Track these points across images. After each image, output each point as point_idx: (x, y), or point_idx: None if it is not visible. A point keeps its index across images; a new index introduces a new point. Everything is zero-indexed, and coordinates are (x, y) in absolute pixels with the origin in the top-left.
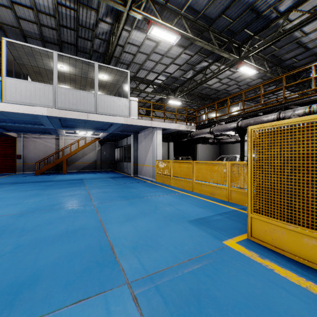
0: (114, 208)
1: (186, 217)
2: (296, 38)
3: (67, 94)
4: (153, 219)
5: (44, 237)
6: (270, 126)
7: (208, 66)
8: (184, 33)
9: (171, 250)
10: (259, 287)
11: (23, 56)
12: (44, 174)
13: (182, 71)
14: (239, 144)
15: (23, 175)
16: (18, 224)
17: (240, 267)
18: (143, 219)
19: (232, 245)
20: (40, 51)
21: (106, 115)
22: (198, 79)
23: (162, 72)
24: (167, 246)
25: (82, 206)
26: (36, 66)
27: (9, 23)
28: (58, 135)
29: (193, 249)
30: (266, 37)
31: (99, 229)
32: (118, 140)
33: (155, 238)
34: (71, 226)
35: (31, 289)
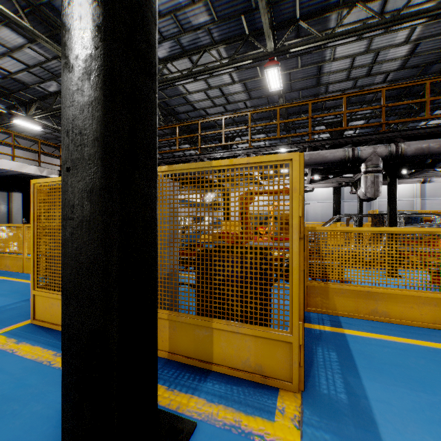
0: None
1: None
2: (182, 93)
3: None
4: None
5: None
6: (49, 182)
7: None
8: (9, 14)
9: None
10: None
11: None
12: None
13: (35, 76)
14: None
15: None
16: None
17: None
18: None
19: None
20: None
21: None
22: None
23: None
24: None
25: None
26: None
27: None
28: None
29: None
30: None
31: None
32: None
33: None
34: None
35: None
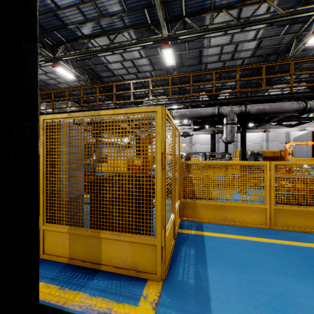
0: None
1: None
2: (104, 62)
3: None
4: None
5: None
6: None
7: None
8: None
9: None
10: None
11: None
12: None
13: None
14: None
15: None
16: None
17: None
18: None
19: None
20: None
21: None
22: None
23: None
24: None
25: None
26: None
27: None
28: None
29: None
30: (79, 49)
31: None
32: None
33: None
34: None
35: None
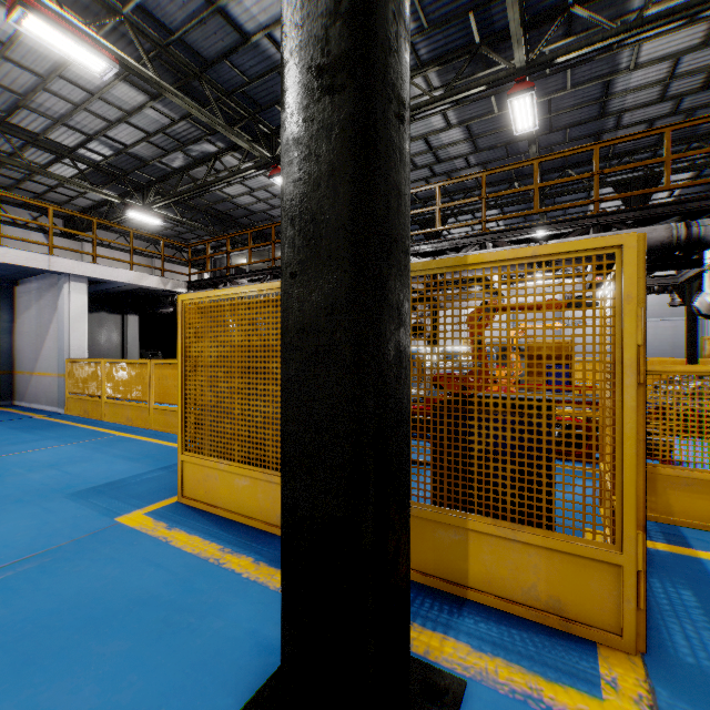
0: None
1: (75, 486)
2: None
3: None
4: None
5: None
6: (203, 297)
7: (218, 154)
8: (131, 62)
9: None
10: (112, 576)
11: None
12: None
13: (155, 148)
14: None
15: None
16: None
17: (107, 554)
18: None
19: (130, 521)
20: None
21: None
22: (201, 175)
23: (99, 134)
24: None
25: None
26: None
27: None
28: None
29: (23, 548)
30: None
31: None
32: None
33: None
34: None
35: None
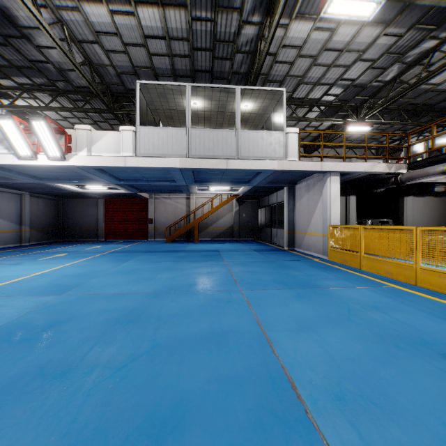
0: (274, 302)
1: (431, 343)
2: None
3: (202, 137)
4: (354, 335)
5: (184, 335)
6: None
7: (436, 46)
8: None
9: (435, 430)
10: None
11: (155, 99)
12: (174, 242)
13: (375, 71)
14: None
15: (154, 242)
16: (153, 308)
17: None
18: (333, 332)
19: None
20: (172, 88)
21: (251, 160)
22: (409, 77)
23: (337, 80)
24: (418, 414)
25: (226, 291)
26: (168, 109)
27: (142, 65)
28: (188, 194)
29: None
30: None
31: (259, 338)
32: (263, 196)
33: (376, 383)
34: (216, 323)
35: (176, 438)
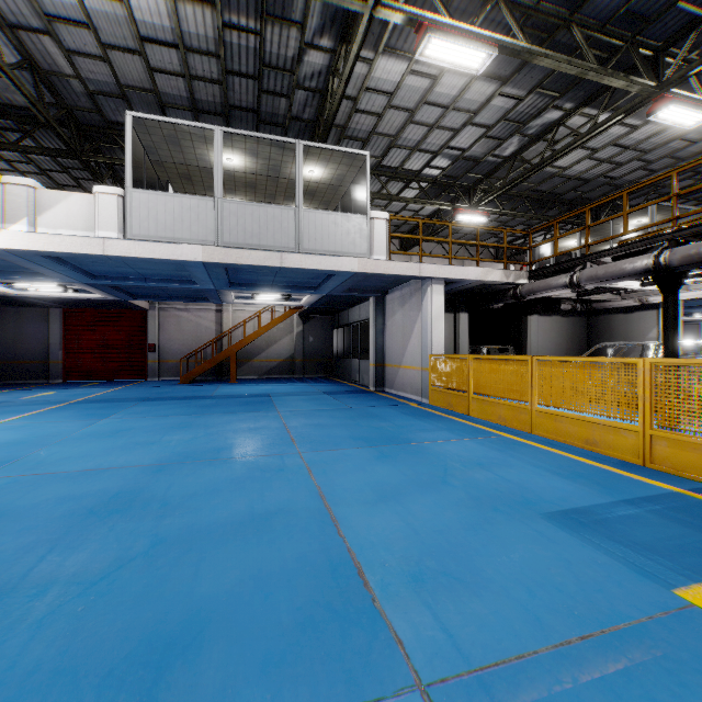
0: (347, 466)
1: (535, 502)
2: None
3: (240, 215)
4: (447, 500)
5: (207, 523)
6: None
7: (561, 119)
8: (505, 41)
9: (519, 598)
10: None
11: (159, 145)
12: (195, 383)
13: (491, 141)
14: (647, 313)
15: (159, 383)
16: (155, 488)
17: None
18: (421, 500)
19: None
20: (190, 131)
21: (319, 255)
22: (532, 155)
23: (443, 147)
24: (504, 584)
25: (277, 456)
26: (183, 164)
27: (135, 84)
28: (220, 304)
29: (584, 603)
30: None
31: (321, 516)
32: (340, 311)
33: (464, 556)
34: (258, 502)
35: (189, 660)
